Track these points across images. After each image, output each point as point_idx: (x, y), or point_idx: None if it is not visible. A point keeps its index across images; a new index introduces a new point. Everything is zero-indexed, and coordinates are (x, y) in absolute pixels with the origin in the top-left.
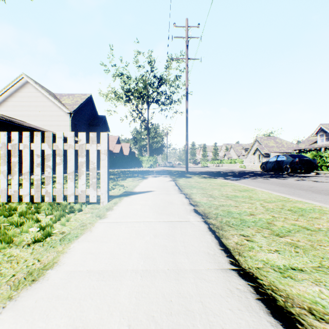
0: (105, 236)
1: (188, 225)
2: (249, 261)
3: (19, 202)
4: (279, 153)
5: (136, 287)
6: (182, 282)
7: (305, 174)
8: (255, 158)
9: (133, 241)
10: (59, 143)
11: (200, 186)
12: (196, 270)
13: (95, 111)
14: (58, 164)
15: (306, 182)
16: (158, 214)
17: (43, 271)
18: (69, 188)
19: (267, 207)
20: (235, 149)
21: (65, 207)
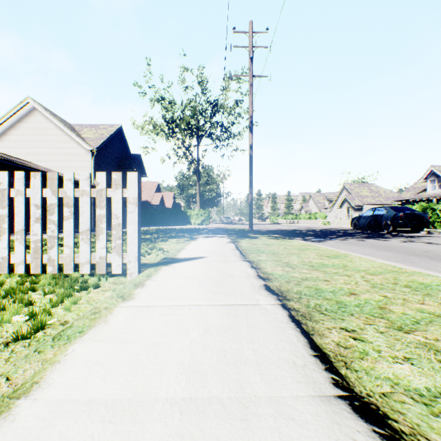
0: (127, 331)
1: (257, 311)
2: (365, 381)
3: (9, 273)
4: (375, 205)
5: (170, 437)
6: (253, 426)
7: (412, 233)
8: (342, 212)
9: (171, 340)
10: (67, 188)
11: (271, 250)
12: (276, 398)
13: (127, 149)
14: (66, 219)
15: (417, 245)
16: (211, 293)
17: (10, 402)
18: (82, 254)
19: (373, 282)
20: (316, 200)
21: (75, 281)
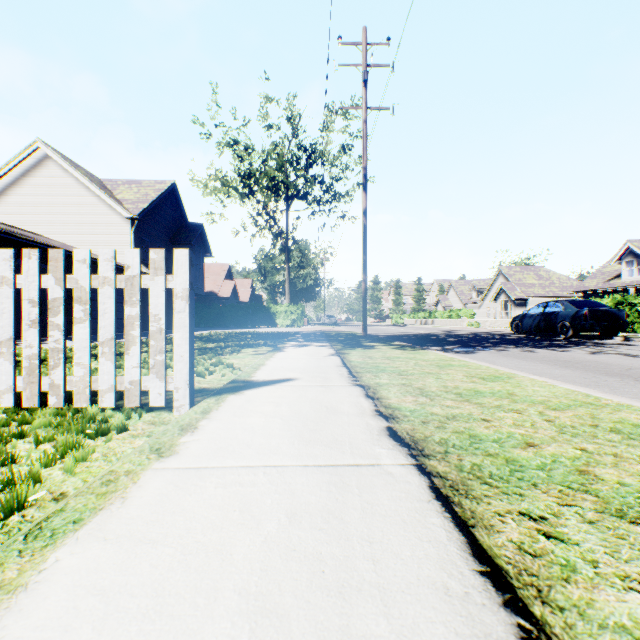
0: (157, 520)
1: (378, 478)
2: (582, 634)
3: None
4: (545, 298)
5: None
6: None
7: (601, 339)
8: (497, 308)
9: (229, 538)
10: (80, 274)
11: (396, 367)
12: None
13: (183, 216)
14: (78, 322)
15: (613, 358)
16: (303, 443)
17: None
18: (102, 377)
19: (559, 424)
20: (459, 291)
21: (90, 420)
